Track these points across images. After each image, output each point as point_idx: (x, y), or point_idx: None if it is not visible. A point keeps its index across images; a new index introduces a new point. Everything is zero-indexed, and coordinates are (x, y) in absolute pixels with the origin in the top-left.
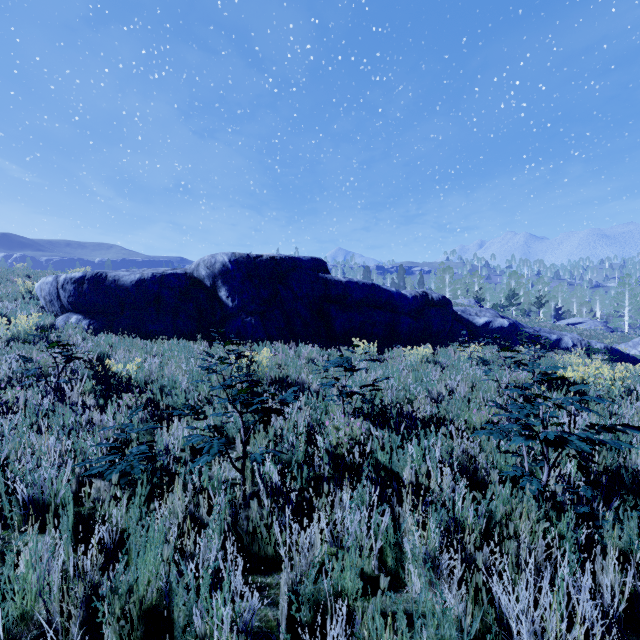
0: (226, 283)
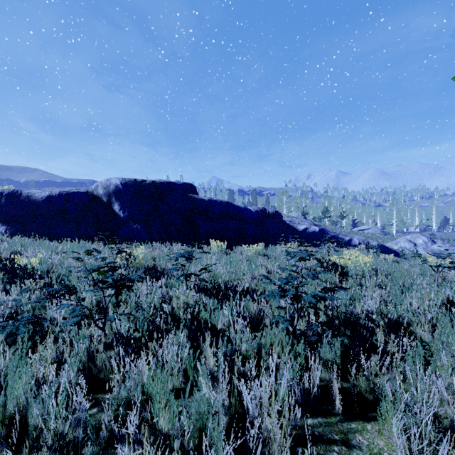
0: (118, 200)
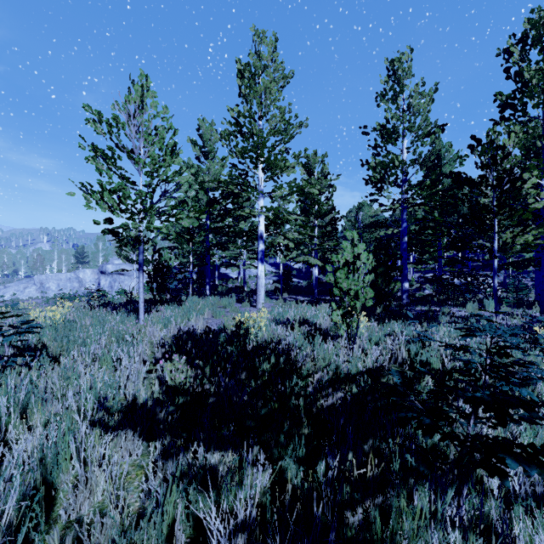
0: None
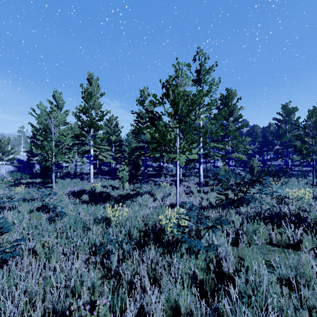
0: None
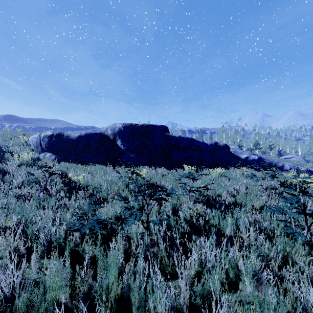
0: (120, 137)
